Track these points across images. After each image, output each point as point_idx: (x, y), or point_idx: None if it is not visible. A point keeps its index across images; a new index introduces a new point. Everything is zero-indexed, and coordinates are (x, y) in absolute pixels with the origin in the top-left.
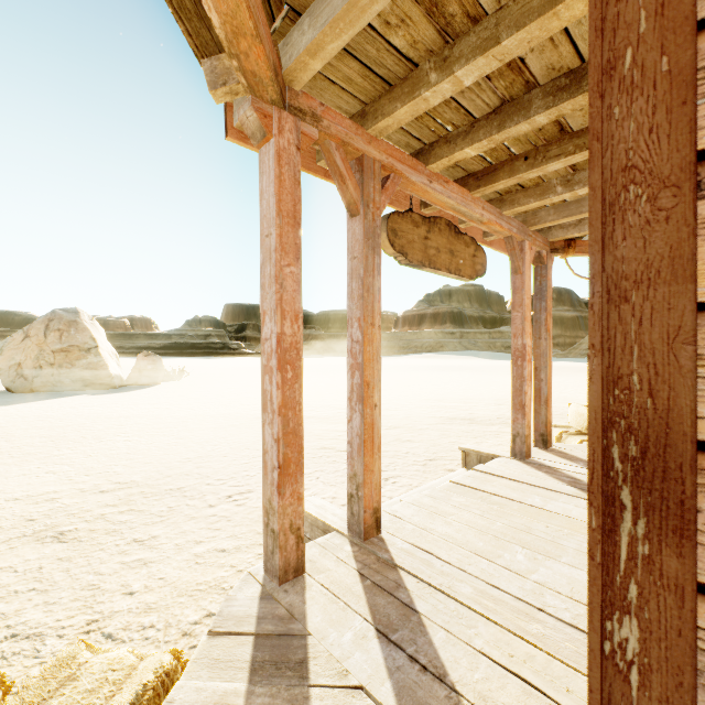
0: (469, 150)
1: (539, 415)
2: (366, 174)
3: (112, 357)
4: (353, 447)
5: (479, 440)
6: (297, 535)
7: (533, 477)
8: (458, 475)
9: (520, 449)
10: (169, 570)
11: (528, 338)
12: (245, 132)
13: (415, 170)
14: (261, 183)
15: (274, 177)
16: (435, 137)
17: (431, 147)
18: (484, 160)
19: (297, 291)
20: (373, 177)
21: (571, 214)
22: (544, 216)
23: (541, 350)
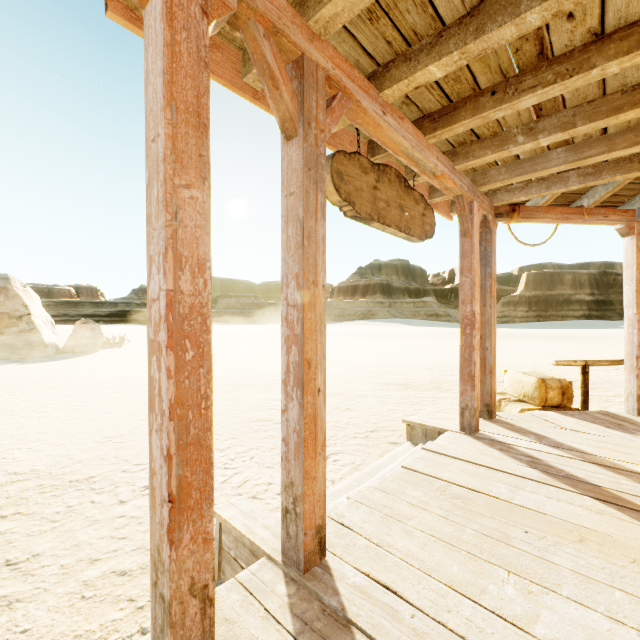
0: (435, 68)
1: (484, 385)
2: (306, 81)
3: (47, 325)
4: (288, 447)
5: (417, 406)
6: (203, 597)
7: (489, 457)
8: (404, 451)
9: (469, 423)
10: (40, 613)
11: (477, 305)
12: (136, 11)
13: (367, 94)
14: (146, 60)
15: (162, 44)
16: (391, 54)
17: (385, 68)
18: (443, 95)
19: (203, 227)
20: (316, 88)
21: (524, 172)
22: (495, 175)
23: (486, 318)
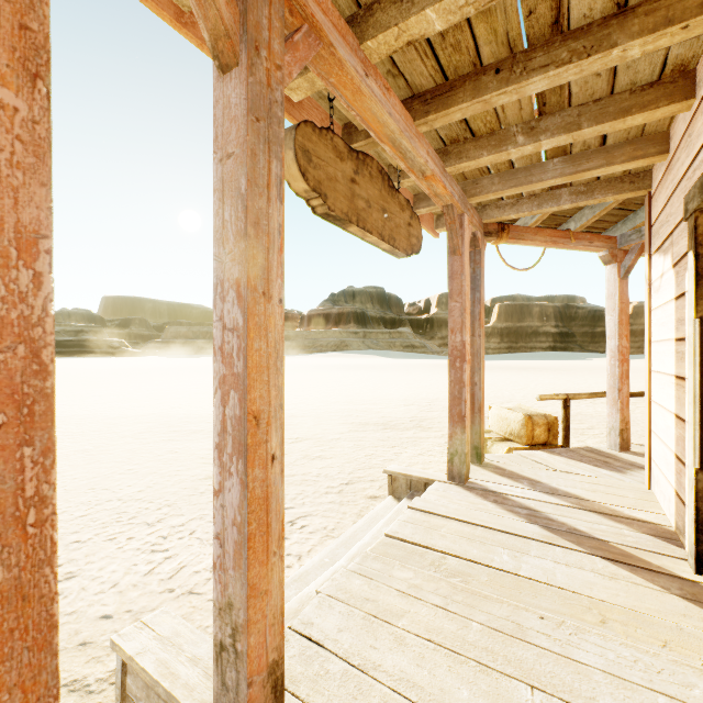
0: (434, 14)
1: (472, 425)
2: None
3: None
4: (225, 548)
5: (398, 449)
6: None
7: (485, 513)
8: (386, 508)
9: (459, 471)
10: None
11: (467, 334)
12: None
13: (344, 39)
14: None
15: None
16: None
17: (368, 10)
18: (438, 69)
19: (32, 170)
20: None
21: (519, 183)
22: (487, 185)
23: (475, 349)
